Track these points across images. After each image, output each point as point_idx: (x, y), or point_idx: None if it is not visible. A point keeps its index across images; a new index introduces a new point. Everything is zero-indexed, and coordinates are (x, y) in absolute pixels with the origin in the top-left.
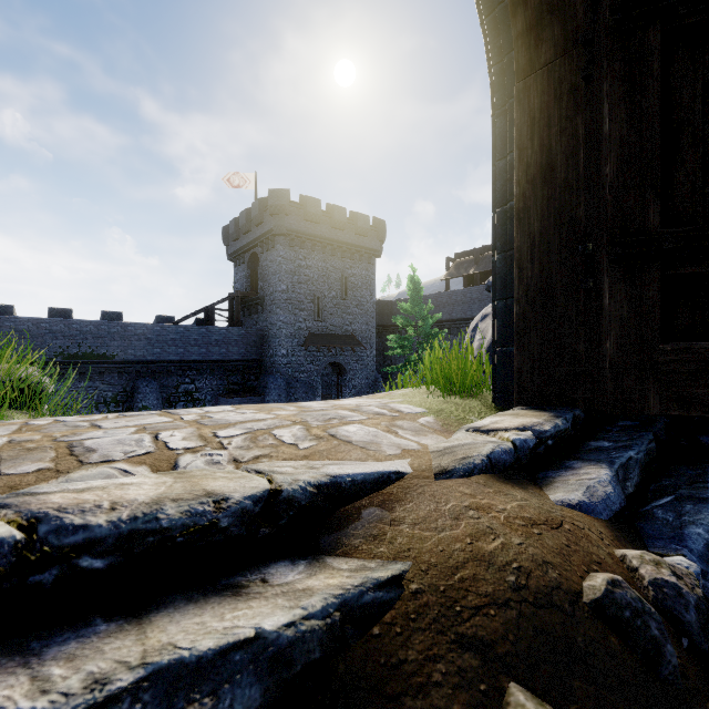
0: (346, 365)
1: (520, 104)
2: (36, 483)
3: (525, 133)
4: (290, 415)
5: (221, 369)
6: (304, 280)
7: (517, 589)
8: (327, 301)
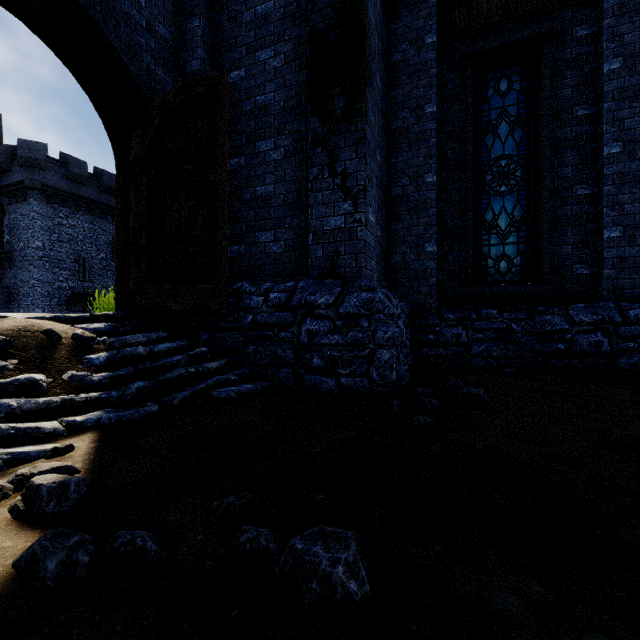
0: None
1: (117, 183)
2: None
3: (119, 196)
4: None
5: None
6: (65, 239)
7: (20, 329)
8: (95, 263)
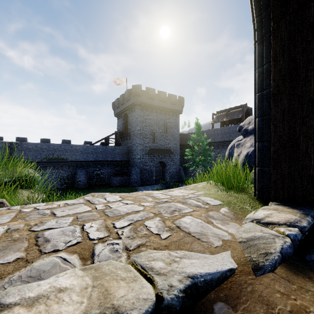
0: (166, 162)
1: (275, 36)
2: (12, 272)
3: (278, 52)
4: (151, 208)
5: (111, 164)
6: (147, 125)
7: None
8: (158, 134)
